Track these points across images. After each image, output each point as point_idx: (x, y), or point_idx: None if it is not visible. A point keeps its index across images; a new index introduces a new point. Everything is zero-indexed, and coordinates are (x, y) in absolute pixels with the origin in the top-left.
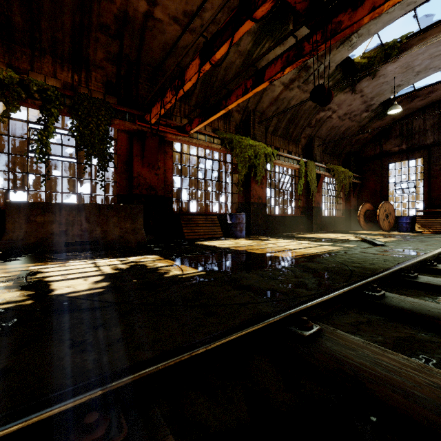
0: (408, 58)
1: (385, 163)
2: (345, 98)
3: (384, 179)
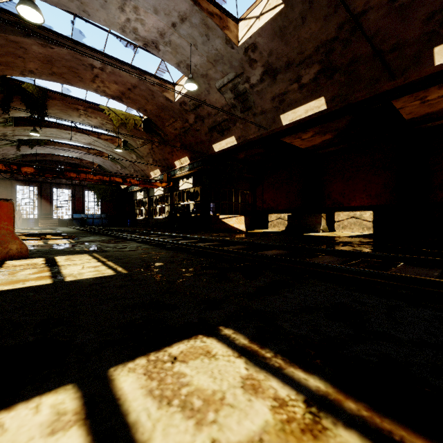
0: (46, 147)
1: (15, 185)
2: (10, 148)
3: (14, 195)
